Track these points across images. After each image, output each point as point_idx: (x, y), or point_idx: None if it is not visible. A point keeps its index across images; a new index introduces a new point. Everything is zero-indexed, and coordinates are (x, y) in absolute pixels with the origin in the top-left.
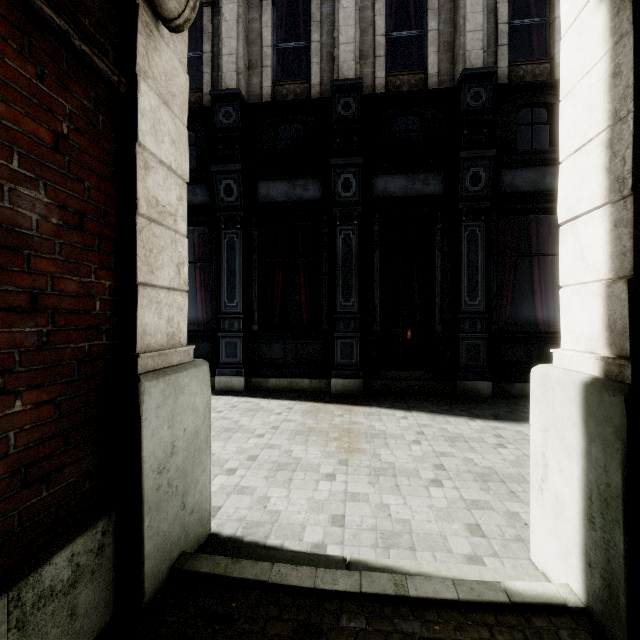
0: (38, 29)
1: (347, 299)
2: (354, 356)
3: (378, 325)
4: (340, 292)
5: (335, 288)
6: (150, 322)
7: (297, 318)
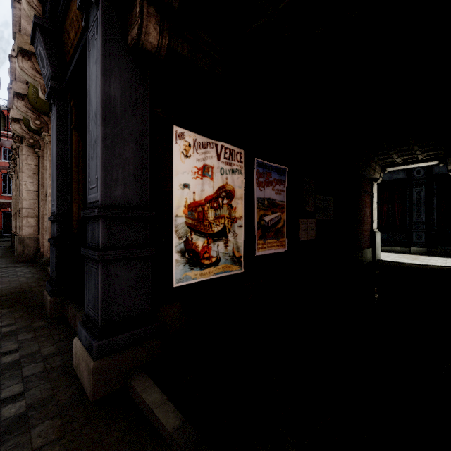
0: (368, 195)
1: (418, 216)
2: (422, 239)
3: (435, 227)
4: (415, 214)
5: (412, 212)
6: (374, 225)
7: (392, 224)
